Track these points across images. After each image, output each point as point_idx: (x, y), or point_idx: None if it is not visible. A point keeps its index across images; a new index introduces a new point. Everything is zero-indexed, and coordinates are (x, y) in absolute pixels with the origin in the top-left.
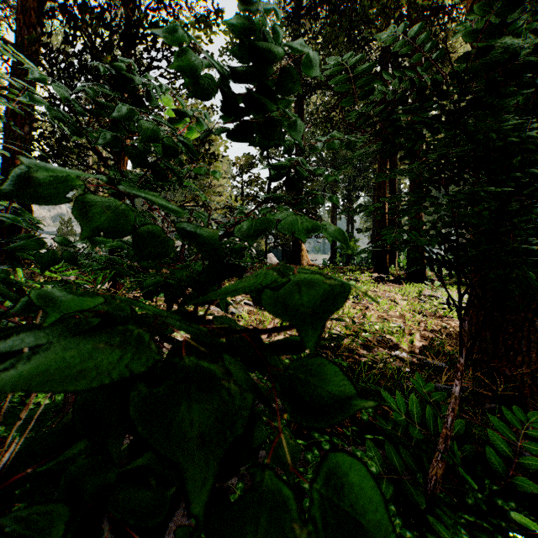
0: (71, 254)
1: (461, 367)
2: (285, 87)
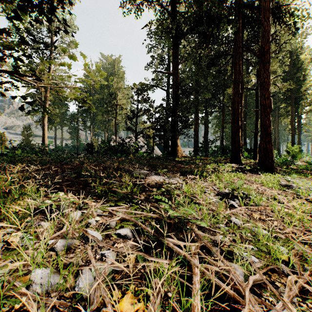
0: None
1: None
2: None
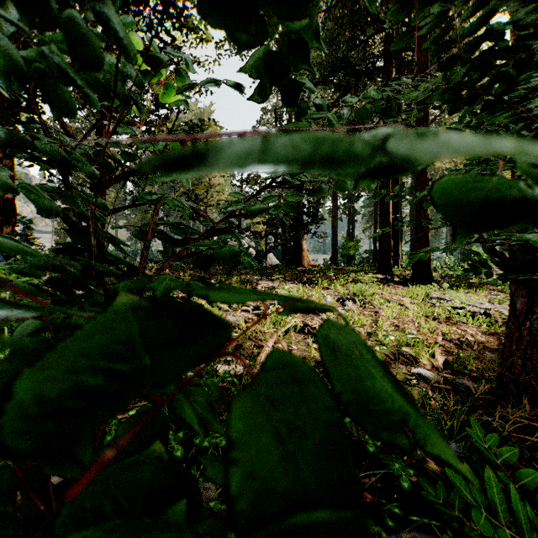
0: None
1: None
2: None
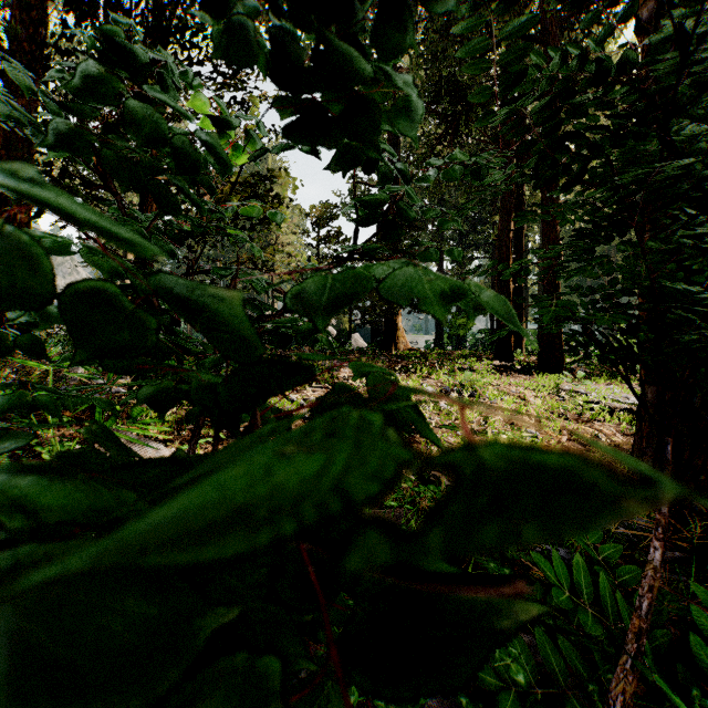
0: (34, 339)
1: (662, 520)
2: (386, 41)
